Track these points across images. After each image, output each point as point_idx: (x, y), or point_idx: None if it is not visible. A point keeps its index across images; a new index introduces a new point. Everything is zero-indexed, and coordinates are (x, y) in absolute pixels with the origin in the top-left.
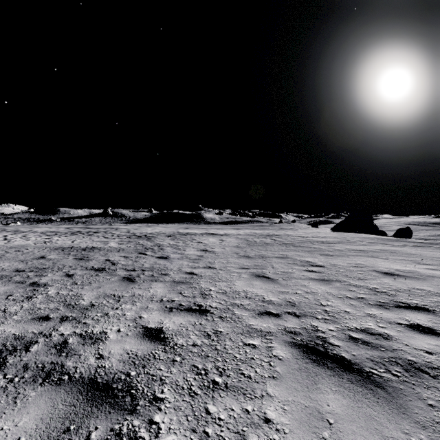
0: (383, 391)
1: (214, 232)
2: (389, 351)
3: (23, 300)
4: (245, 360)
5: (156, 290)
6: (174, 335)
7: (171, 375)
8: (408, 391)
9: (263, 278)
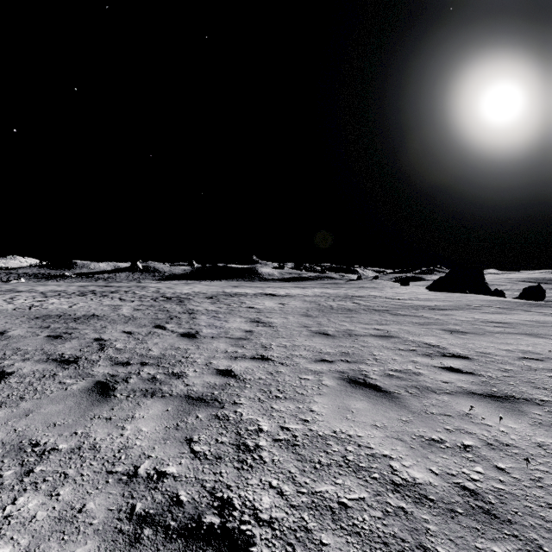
0: None
1: (272, 292)
2: None
3: None
4: None
5: (139, 427)
6: None
7: None
8: None
9: (368, 390)
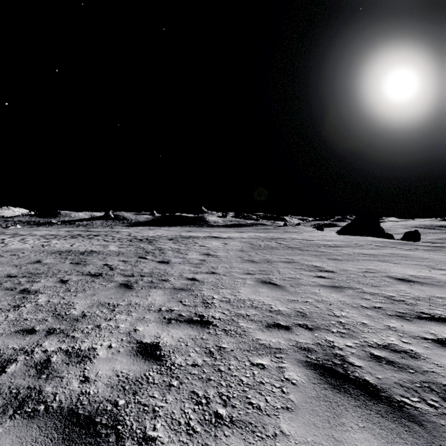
0: (422, 428)
1: (218, 235)
2: (419, 374)
3: (9, 310)
4: (252, 385)
5: (154, 298)
6: (172, 353)
7: (166, 404)
8: None
9: (270, 285)
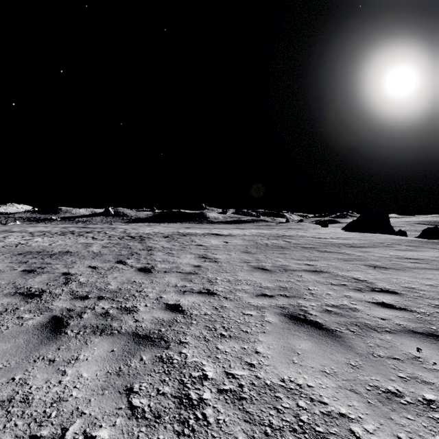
0: None
1: (218, 232)
2: None
3: None
4: None
5: (80, 372)
6: None
7: None
8: None
9: (310, 328)
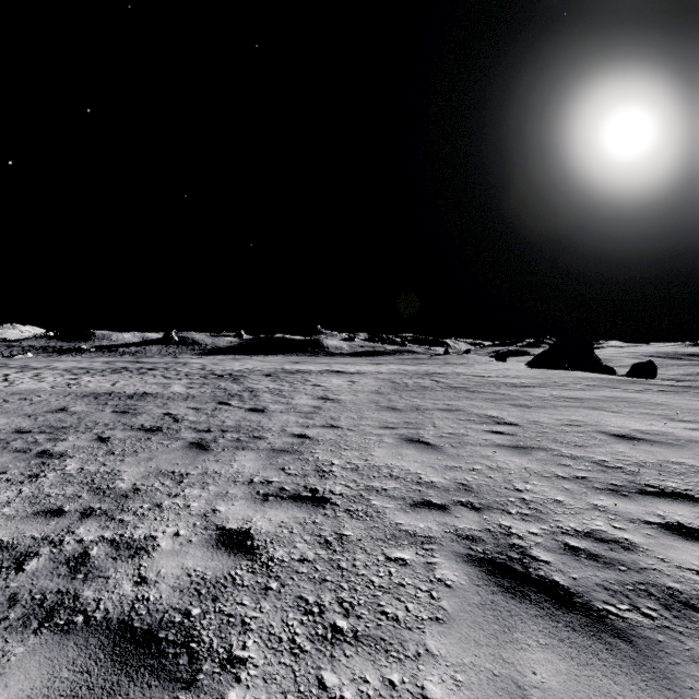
0: (630, 646)
1: (341, 369)
2: (634, 572)
3: (22, 481)
4: (388, 588)
5: (243, 464)
6: (270, 543)
7: (261, 614)
8: (673, 646)
9: (419, 444)
